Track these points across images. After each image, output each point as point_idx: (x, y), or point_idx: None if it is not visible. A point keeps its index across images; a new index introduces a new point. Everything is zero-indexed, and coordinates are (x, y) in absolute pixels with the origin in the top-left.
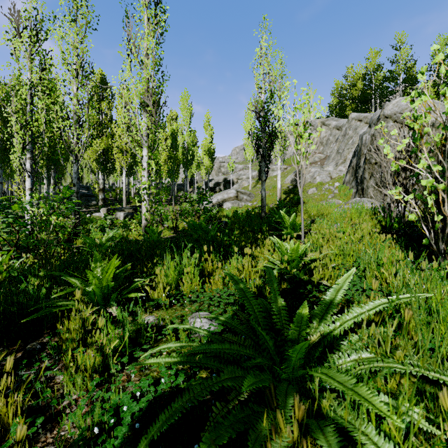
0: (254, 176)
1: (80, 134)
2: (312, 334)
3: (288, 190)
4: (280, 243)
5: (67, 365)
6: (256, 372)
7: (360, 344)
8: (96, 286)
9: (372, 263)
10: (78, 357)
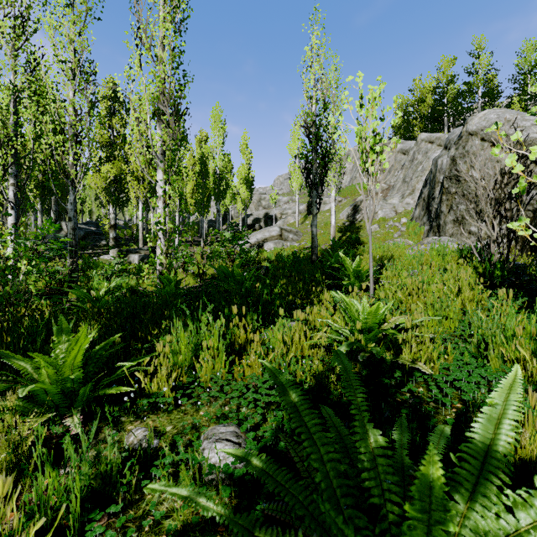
0: (302, 210)
1: (79, 154)
2: (457, 531)
3: (344, 227)
4: (347, 302)
5: None
6: None
7: None
8: (52, 377)
9: (496, 336)
10: None
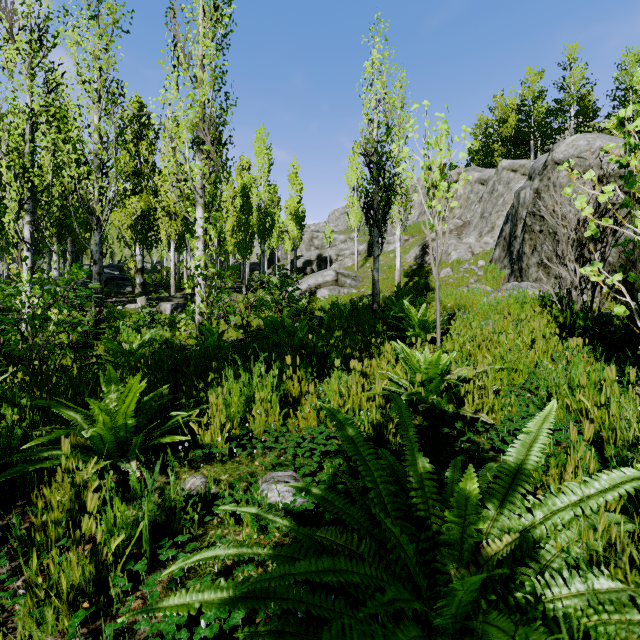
0: (361, 250)
1: (105, 187)
2: (487, 531)
3: (411, 271)
4: (408, 352)
5: (32, 583)
6: (387, 626)
7: (578, 549)
8: (106, 425)
9: (560, 385)
10: (51, 567)
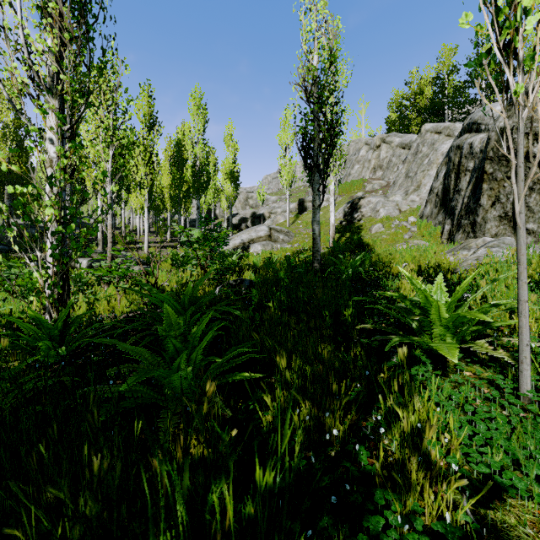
0: (292, 208)
1: None
2: None
3: (341, 227)
4: None
5: None
6: None
7: None
8: None
9: None
10: None
